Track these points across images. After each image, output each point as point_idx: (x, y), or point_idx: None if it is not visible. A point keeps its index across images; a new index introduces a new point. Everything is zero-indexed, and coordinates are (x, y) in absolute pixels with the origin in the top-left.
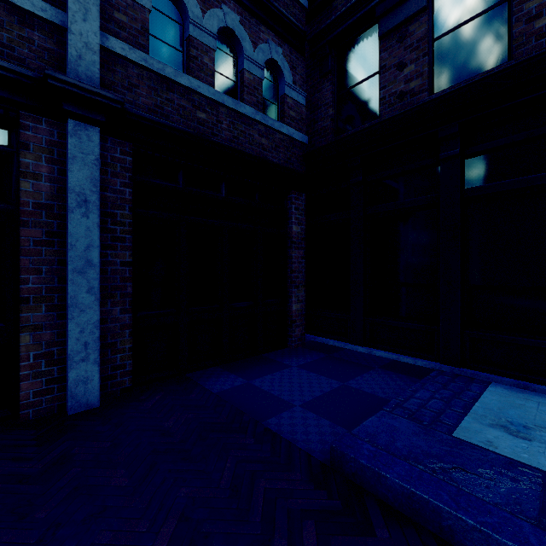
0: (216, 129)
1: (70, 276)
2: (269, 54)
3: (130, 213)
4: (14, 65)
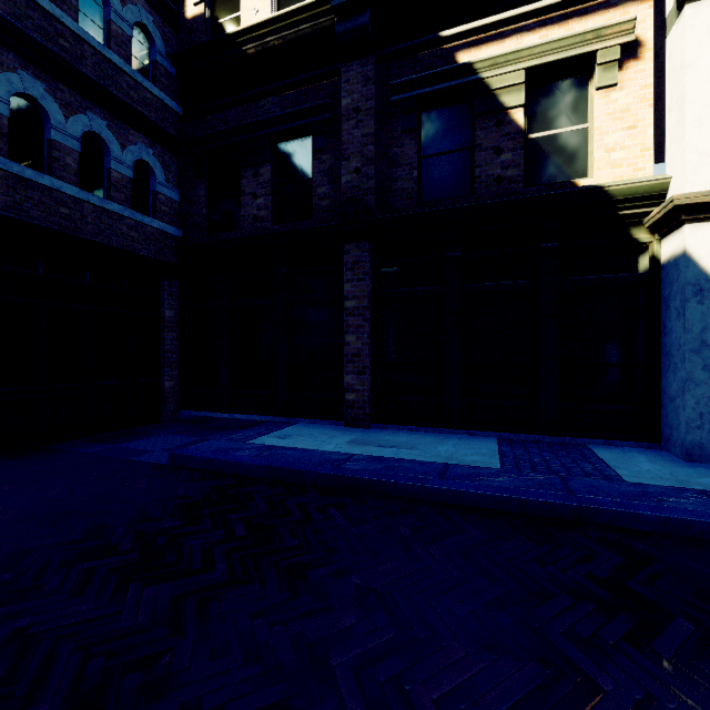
0: (80, 223)
1: None
2: (139, 155)
3: None
4: None
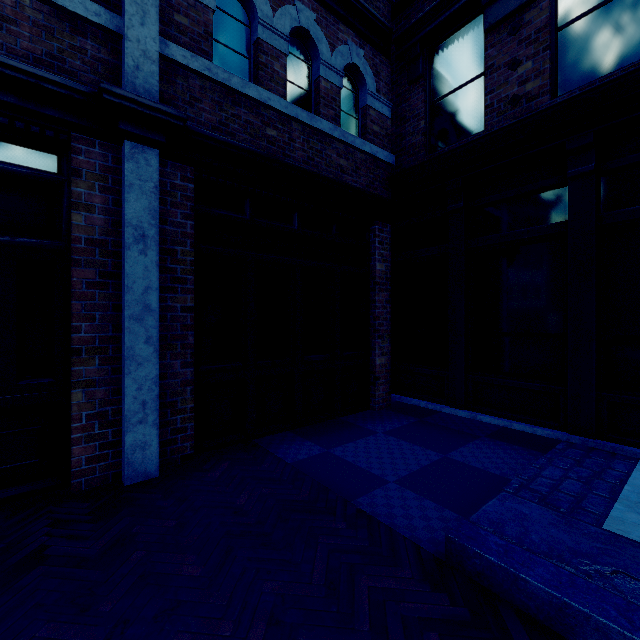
0: (288, 148)
1: (126, 324)
2: (348, 57)
3: (191, 250)
4: (66, 79)
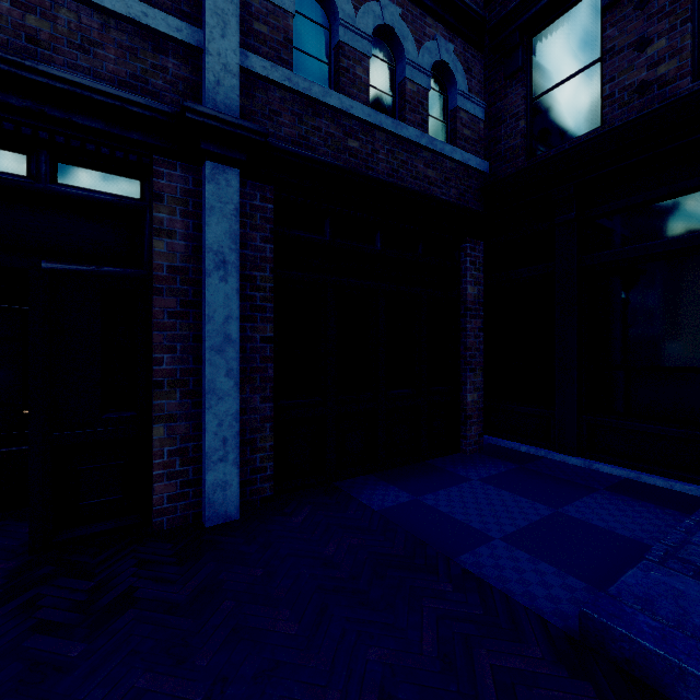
0: (371, 161)
1: (207, 356)
2: (437, 54)
3: (271, 276)
4: (150, 100)
